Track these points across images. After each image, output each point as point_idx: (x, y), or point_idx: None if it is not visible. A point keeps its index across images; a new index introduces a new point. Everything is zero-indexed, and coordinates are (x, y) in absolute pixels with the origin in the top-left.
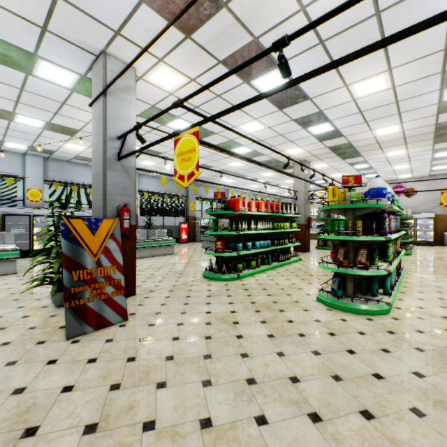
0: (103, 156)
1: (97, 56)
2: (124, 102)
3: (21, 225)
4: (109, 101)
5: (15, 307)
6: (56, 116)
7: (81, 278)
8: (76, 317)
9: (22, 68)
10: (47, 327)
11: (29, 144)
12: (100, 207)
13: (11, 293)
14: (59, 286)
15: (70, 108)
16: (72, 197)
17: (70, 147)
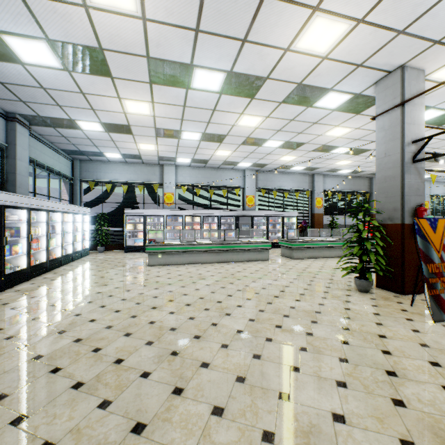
0: (400, 161)
1: (389, 73)
2: (416, 106)
3: (243, 223)
4: (405, 110)
5: (323, 286)
6: (297, 135)
7: (432, 271)
8: (435, 304)
9: (308, 103)
10: (386, 307)
11: (254, 162)
12: (395, 208)
13: (297, 275)
14: (362, 274)
15: (316, 126)
16: (374, 200)
17: (283, 159)
